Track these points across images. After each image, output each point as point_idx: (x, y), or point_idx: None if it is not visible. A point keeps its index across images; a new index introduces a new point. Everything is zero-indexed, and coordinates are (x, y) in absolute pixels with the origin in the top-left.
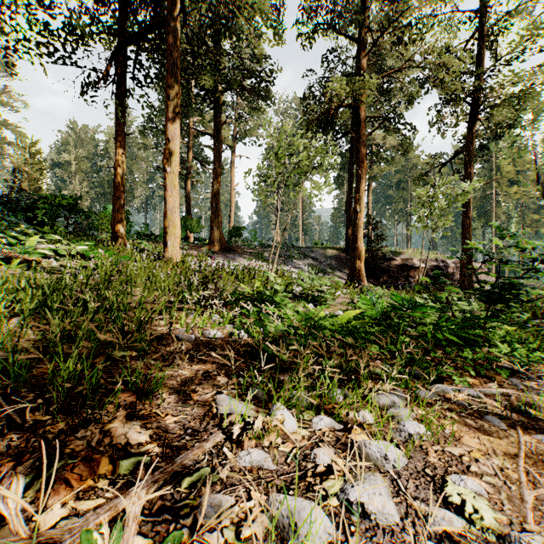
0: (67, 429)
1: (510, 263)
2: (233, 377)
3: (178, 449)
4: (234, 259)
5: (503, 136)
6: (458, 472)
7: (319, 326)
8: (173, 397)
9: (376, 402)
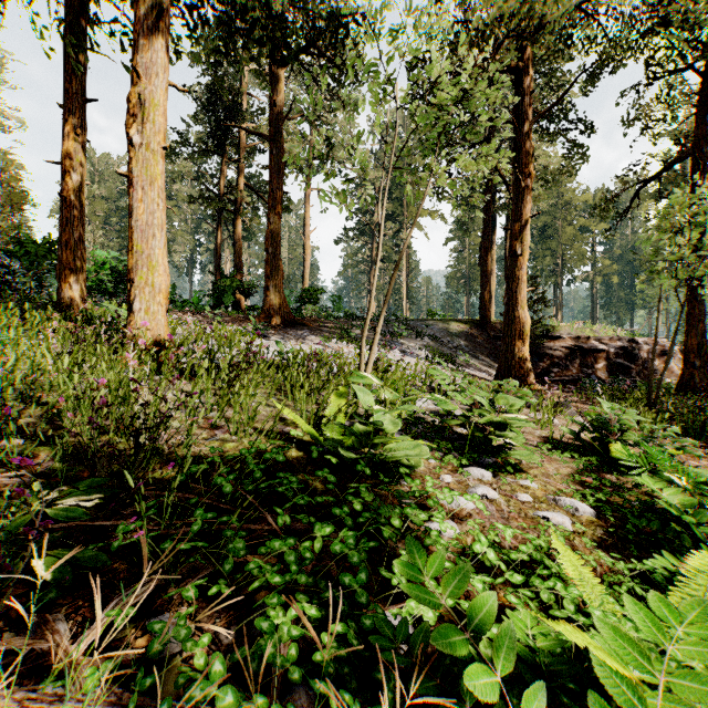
0: None
1: None
2: None
3: None
4: (299, 339)
5: None
6: None
7: None
8: None
9: None
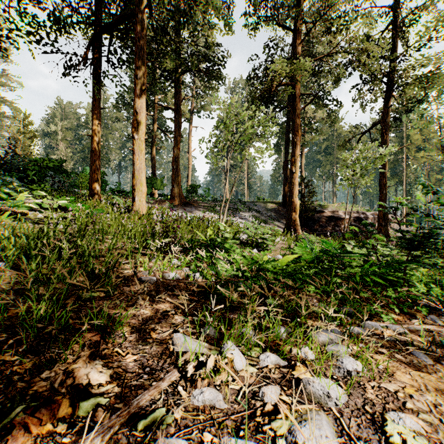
0: (34, 369)
1: (427, 215)
2: (188, 316)
3: (136, 388)
4: (191, 212)
5: (413, 110)
6: (395, 408)
7: (262, 269)
8: (134, 336)
9: (316, 339)
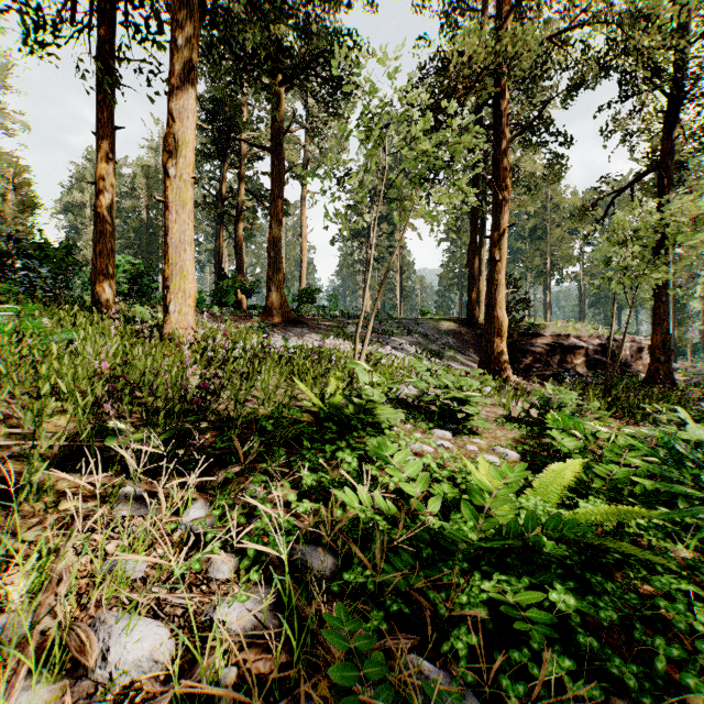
0: None
1: None
2: None
3: None
4: (300, 336)
5: None
6: None
7: (511, 547)
8: None
9: None
